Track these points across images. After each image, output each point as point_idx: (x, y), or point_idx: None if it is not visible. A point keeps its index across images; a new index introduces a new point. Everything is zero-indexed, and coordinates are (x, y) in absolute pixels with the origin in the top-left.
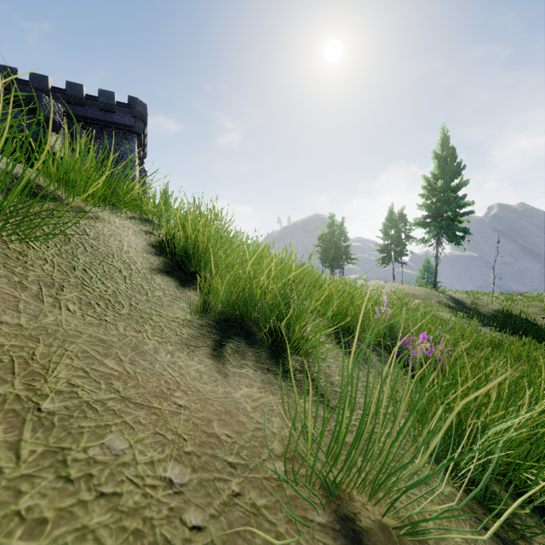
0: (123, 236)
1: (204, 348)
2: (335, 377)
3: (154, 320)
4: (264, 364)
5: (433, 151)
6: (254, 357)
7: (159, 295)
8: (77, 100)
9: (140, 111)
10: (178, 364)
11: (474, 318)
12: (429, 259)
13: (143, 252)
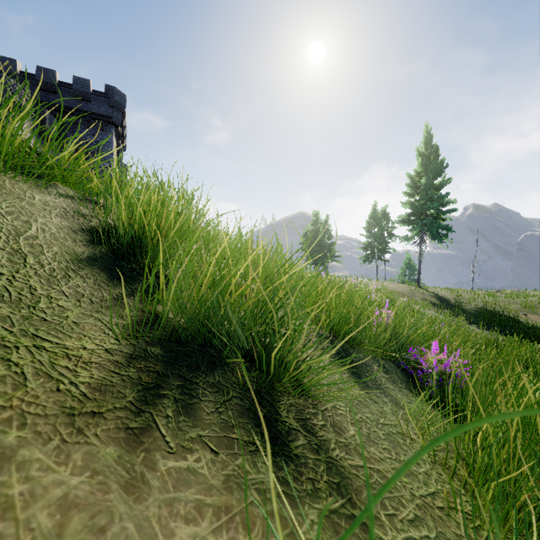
0: (38, 216)
1: (115, 414)
2: (348, 430)
3: (14, 361)
4: (234, 428)
5: (417, 149)
6: (217, 414)
7: (65, 305)
8: (48, 86)
9: (118, 100)
10: (3, 497)
11: (462, 317)
12: (410, 257)
13: (67, 239)
